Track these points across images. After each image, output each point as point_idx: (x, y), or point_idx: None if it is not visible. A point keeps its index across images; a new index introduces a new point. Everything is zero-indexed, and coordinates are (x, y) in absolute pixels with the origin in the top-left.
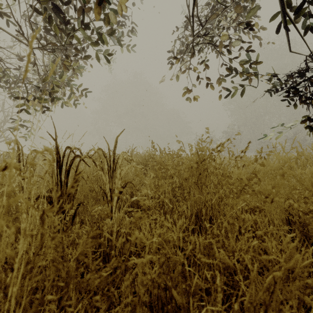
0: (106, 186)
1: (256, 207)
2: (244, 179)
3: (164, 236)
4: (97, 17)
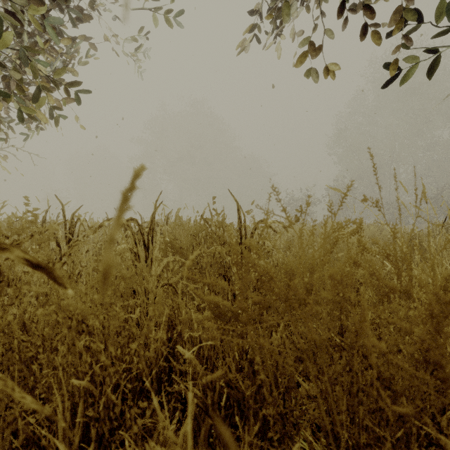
0: None
1: None
2: None
3: None
4: None
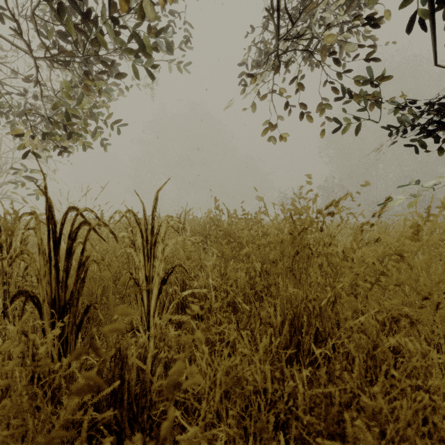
0: (140, 271)
1: (403, 316)
2: (389, 267)
3: (236, 372)
4: (128, 3)
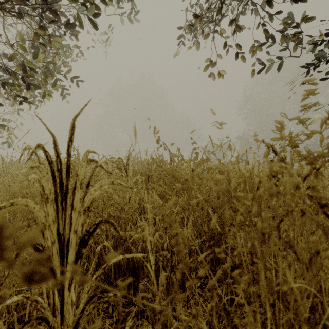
0: (47, 230)
1: None
2: None
3: None
4: None
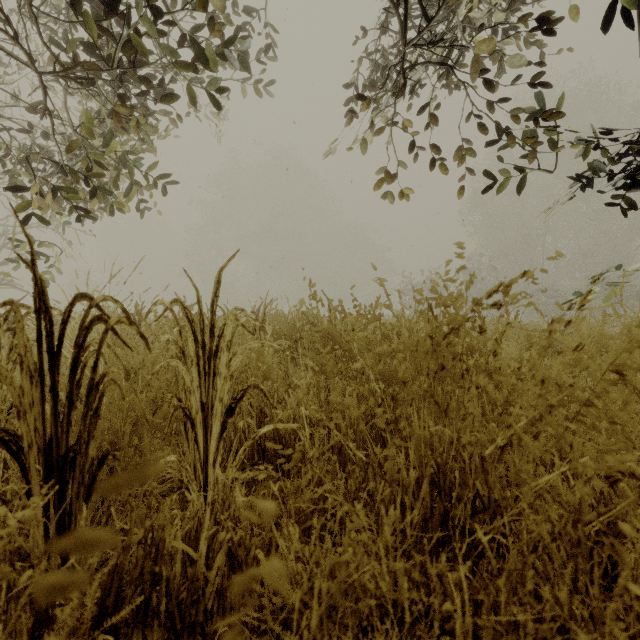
0: (192, 396)
1: (625, 475)
2: (613, 396)
3: (346, 574)
4: None
